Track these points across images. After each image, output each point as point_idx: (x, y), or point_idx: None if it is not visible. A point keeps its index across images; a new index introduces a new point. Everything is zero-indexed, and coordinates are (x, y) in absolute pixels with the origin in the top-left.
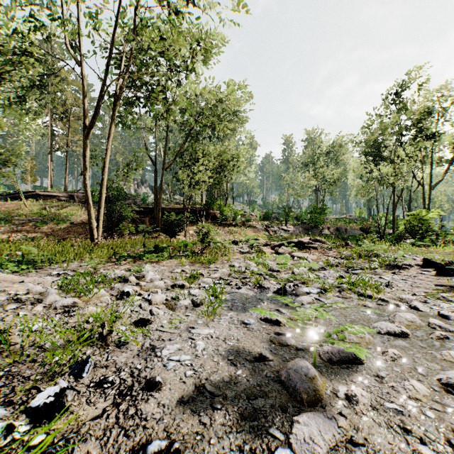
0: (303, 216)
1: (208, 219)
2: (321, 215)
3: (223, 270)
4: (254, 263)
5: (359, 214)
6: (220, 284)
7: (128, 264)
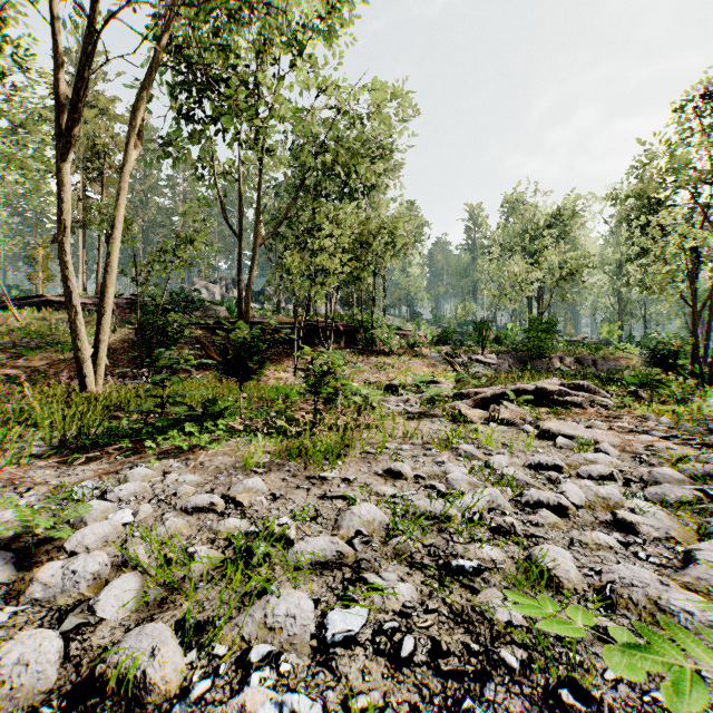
0: (510, 336)
1: (340, 342)
2: (549, 334)
3: (365, 513)
4: (454, 458)
5: (608, 334)
6: None
7: (102, 459)
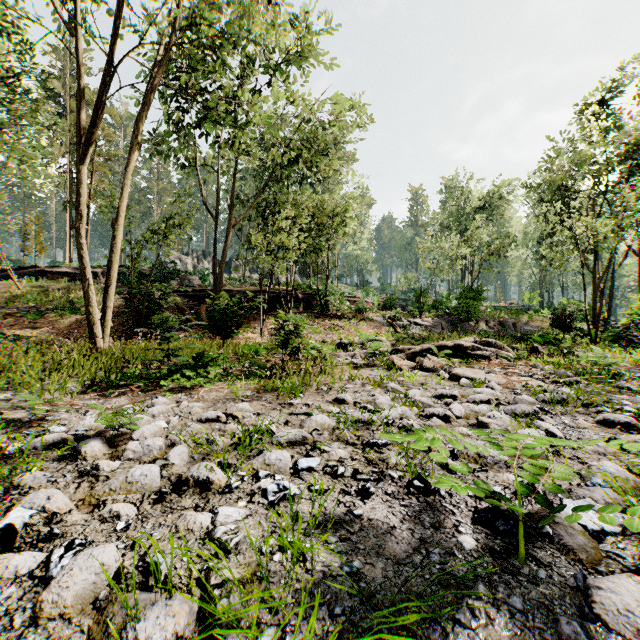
0: (445, 303)
1: (298, 308)
2: (476, 301)
3: (319, 419)
4: (383, 393)
5: (529, 301)
6: (311, 498)
7: (129, 394)
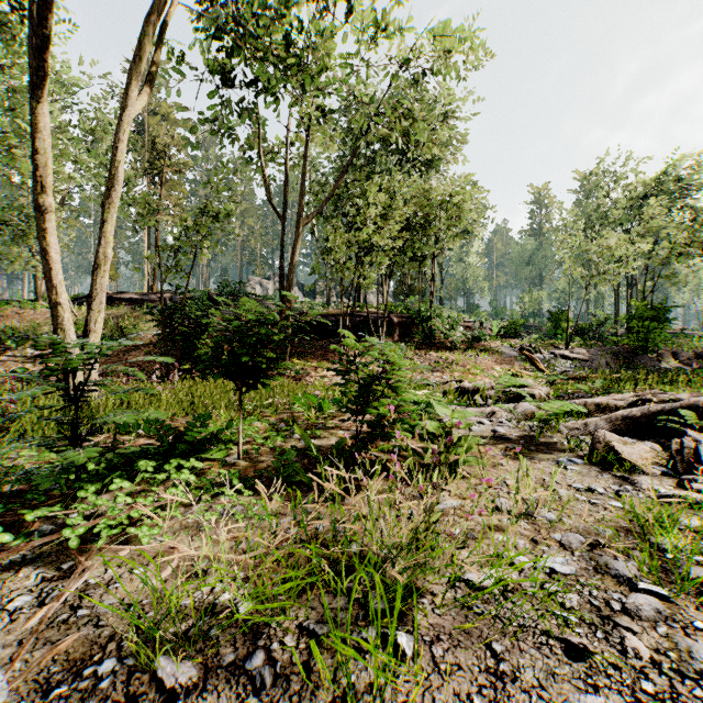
0: (595, 328)
1: (393, 335)
2: (658, 323)
3: None
4: None
5: None
6: None
7: None
